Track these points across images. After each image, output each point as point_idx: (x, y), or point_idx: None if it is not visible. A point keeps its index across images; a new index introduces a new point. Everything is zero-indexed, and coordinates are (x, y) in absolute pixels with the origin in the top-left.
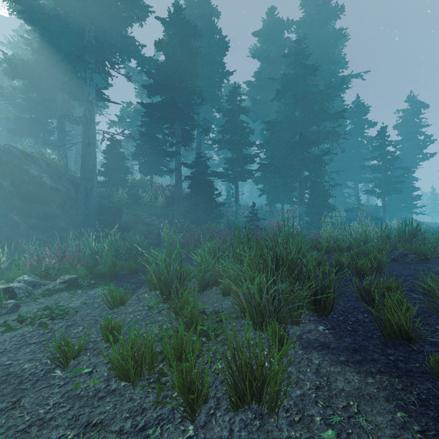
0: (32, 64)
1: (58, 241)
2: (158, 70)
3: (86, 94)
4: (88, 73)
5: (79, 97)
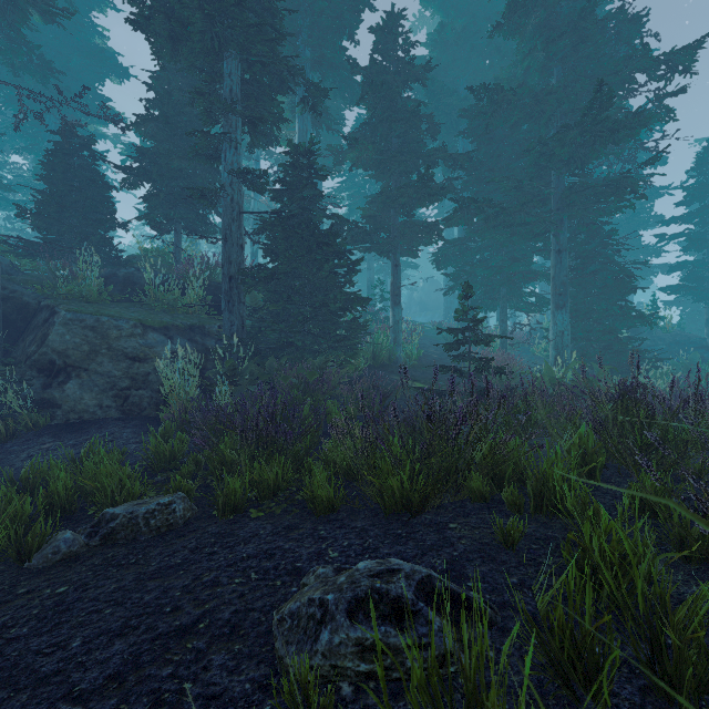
0: None
1: None
2: None
3: None
4: None
5: None
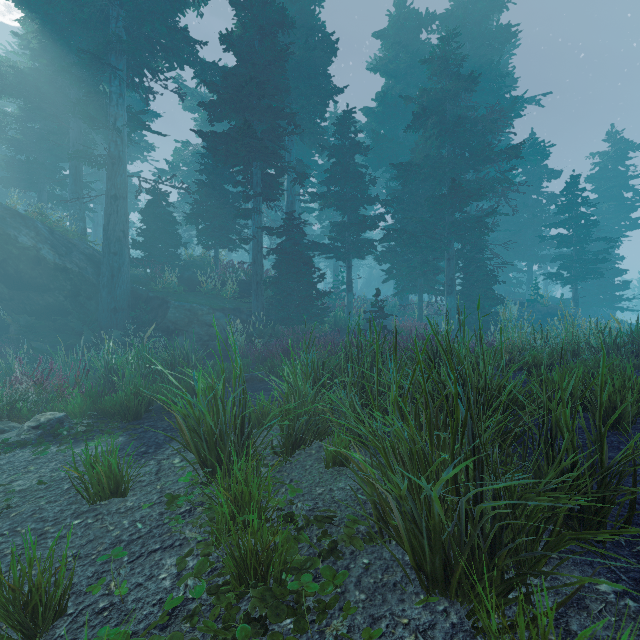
0: (30, 75)
1: (63, 351)
2: (224, 79)
3: (112, 118)
4: (115, 86)
5: (99, 121)
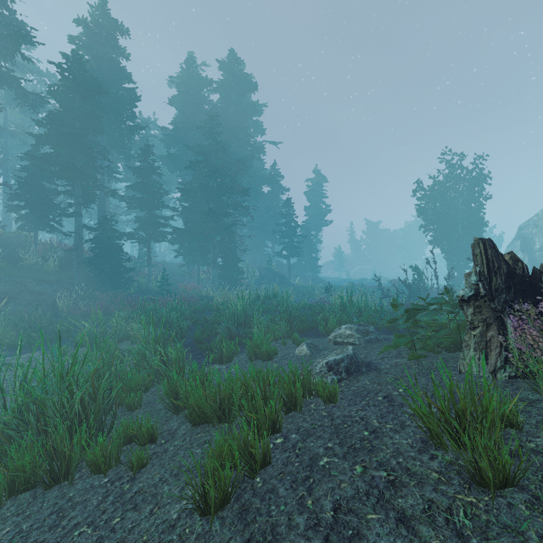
0: None
1: None
2: (52, 121)
3: None
4: None
5: None
